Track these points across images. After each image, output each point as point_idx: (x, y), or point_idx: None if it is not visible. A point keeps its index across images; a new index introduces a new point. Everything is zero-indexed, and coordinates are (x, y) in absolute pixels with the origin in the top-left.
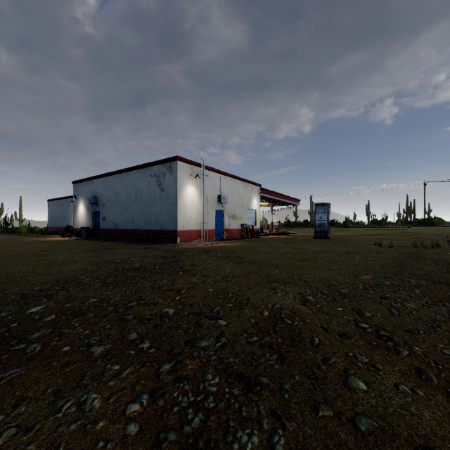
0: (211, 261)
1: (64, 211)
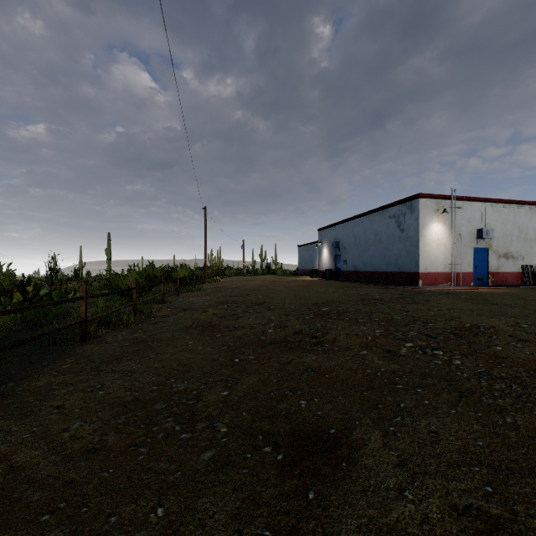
0: (446, 300)
1: (310, 256)
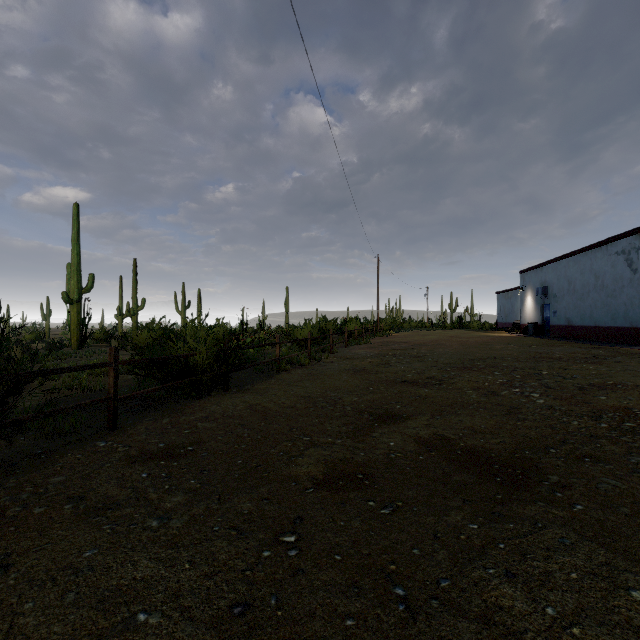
0: None
1: (512, 305)
